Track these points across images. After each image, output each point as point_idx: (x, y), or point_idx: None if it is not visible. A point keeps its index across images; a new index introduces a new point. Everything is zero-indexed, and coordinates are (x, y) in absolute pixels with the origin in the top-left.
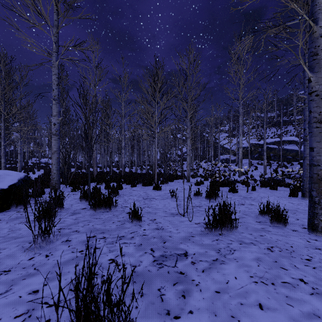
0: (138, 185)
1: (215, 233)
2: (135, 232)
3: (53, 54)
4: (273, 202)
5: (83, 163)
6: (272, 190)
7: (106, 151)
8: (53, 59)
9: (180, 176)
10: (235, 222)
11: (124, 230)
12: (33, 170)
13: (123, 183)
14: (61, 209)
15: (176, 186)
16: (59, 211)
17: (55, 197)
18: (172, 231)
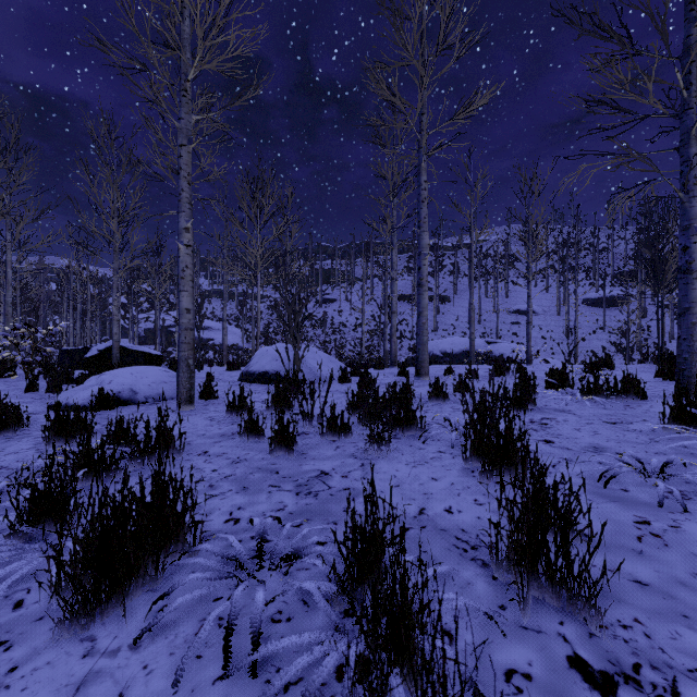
0: None
1: None
2: None
3: None
4: None
5: None
6: None
7: None
8: None
9: None
10: None
11: None
12: None
13: None
14: None
15: None
16: None
17: None
18: None
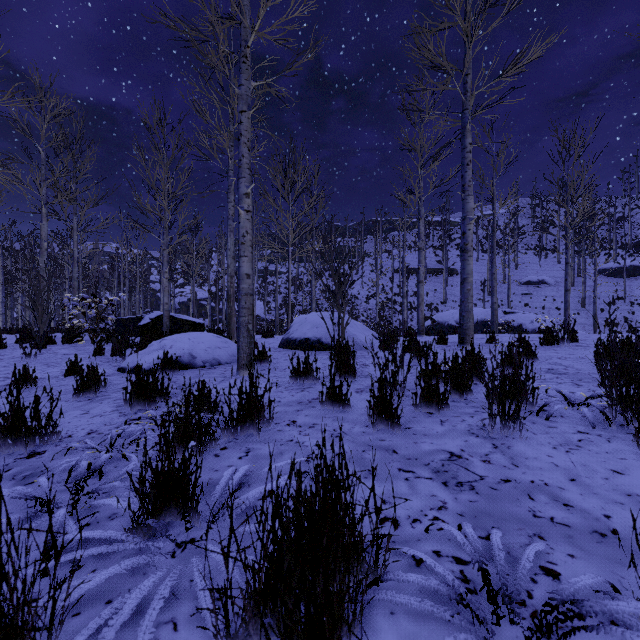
0: None
1: None
2: None
3: None
4: None
5: None
6: None
7: None
8: None
9: None
10: None
11: None
12: None
13: None
14: None
15: None
16: None
17: None
18: None
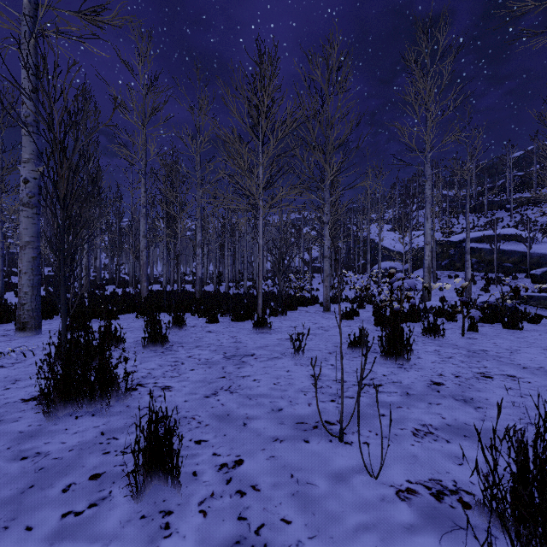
0: (223, 318)
1: None
2: None
3: (22, 19)
4: None
5: (130, 275)
6: (510, 330)
7: (172, 254)
8: (22, 32)
9: (309, 300)
10: None
11: None
12: None
13: (193, 314)
14: None
15: (303, 321)
16: None
17: None
18: None
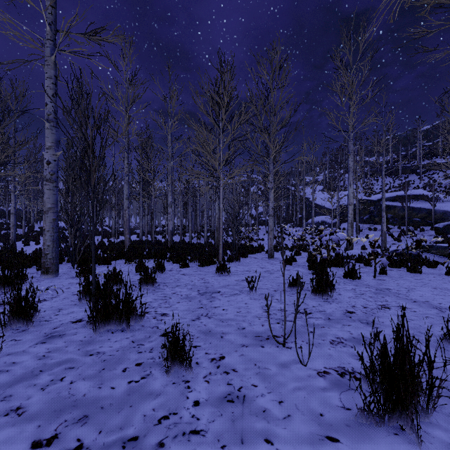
0: (191, 264)
1: (386, 419)
2: (171, 415)
3: (45, 43)
4: (437, 300)
5: (113, 228)
6: (412, 273)
7: (146, 211)
8: (45, 52)
9: (257, 249)
10: (432, 383)
11: (142, 404)
12: (39, 238)
13: (168, 260)
14: (28, 323)
15: (253, 266)
16: (24, 328)
17: (16, 300)
18: (269, 411)
